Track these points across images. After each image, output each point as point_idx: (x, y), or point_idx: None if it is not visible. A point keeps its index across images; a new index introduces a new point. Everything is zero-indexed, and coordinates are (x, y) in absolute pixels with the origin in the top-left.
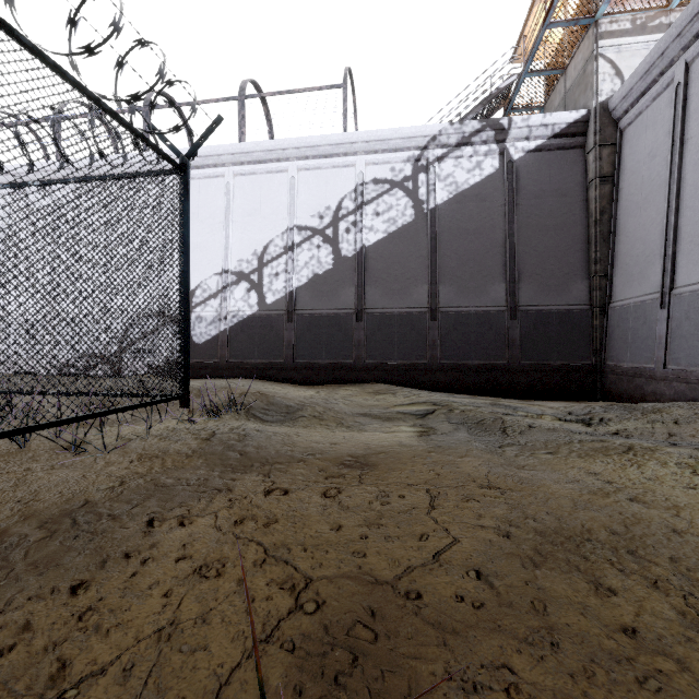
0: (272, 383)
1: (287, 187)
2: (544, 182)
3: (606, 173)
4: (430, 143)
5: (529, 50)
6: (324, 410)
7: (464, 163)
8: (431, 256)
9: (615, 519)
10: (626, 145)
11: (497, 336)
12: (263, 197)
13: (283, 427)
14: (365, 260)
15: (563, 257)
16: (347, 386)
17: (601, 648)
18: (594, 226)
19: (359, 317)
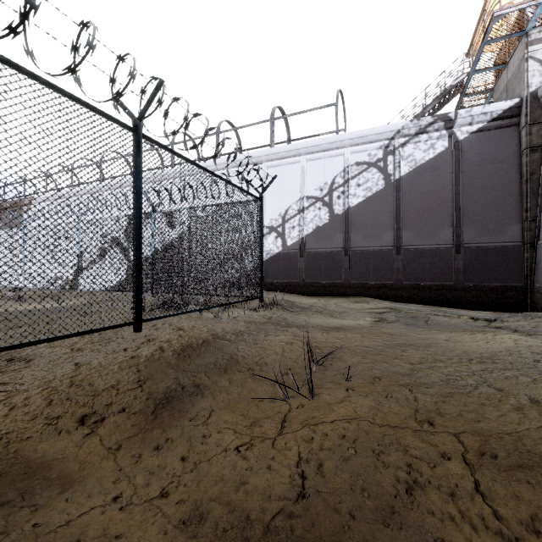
0: (291, 295)
1: (300, 172)
2: (484, 154)
3: (535, 144)
4: (396, 135)
5: None
6: (323, 309)
7: (421, 145)
8: (397, 211)
9: (429, 342)
10: None
11: (445, 265)
12: (285, 179)
13: (301, 316)
14: (350, 216)
15: (499, 207)
16: (338, 297)
17: (391, 356)
18: (525, 184)
19: (346, 253)
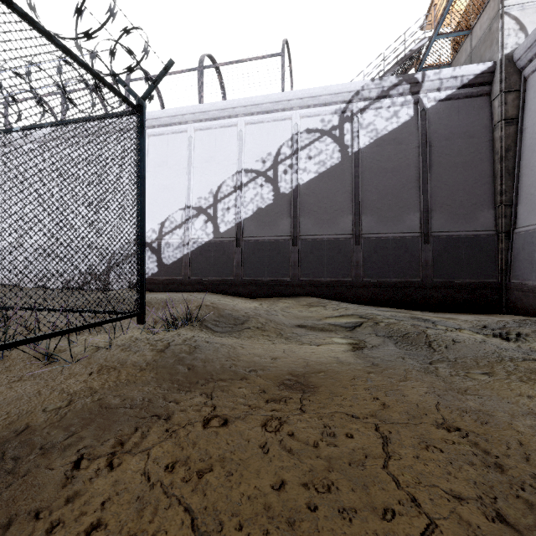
0: (224, 296)
1: (236, 138)
2: (453, 126)
3: (511, 115)
4: (354, 97)
5: (437, 18)
6: (266, 321)
7: (383, 113)
8: (355, 191)
9: None
10: (530, 90)
11: (412, 258)
12: (217, 147)
13: (230, 338)
14: (299, 196)
15: (470, 189)
16: (285, 299)
17: None
18: (500, 162)
19: (295, 242)
